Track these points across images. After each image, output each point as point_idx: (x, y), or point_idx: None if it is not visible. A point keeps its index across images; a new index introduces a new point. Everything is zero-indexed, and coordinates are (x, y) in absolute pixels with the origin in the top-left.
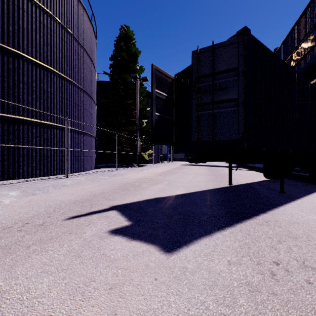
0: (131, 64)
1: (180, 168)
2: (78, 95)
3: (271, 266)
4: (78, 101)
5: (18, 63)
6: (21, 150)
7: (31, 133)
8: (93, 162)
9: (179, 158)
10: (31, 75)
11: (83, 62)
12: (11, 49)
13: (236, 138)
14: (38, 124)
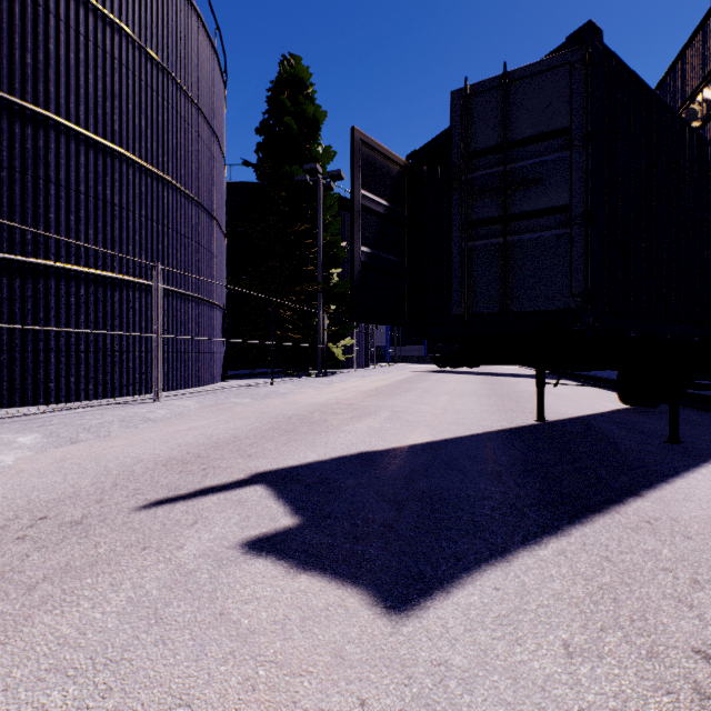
0: (305, 142)
1: (418, 378)
2: (183, 212)
3: (691, 664)
4: (184, 227)
5: (46, 140)
6: (54, 338)
7: (77, 299)
8: (218, 366)
9: (415, 356)
10: (77, 166)
11: (196, 137)
12: (29, 106)
13: (566, 307)
14: (92, 278)
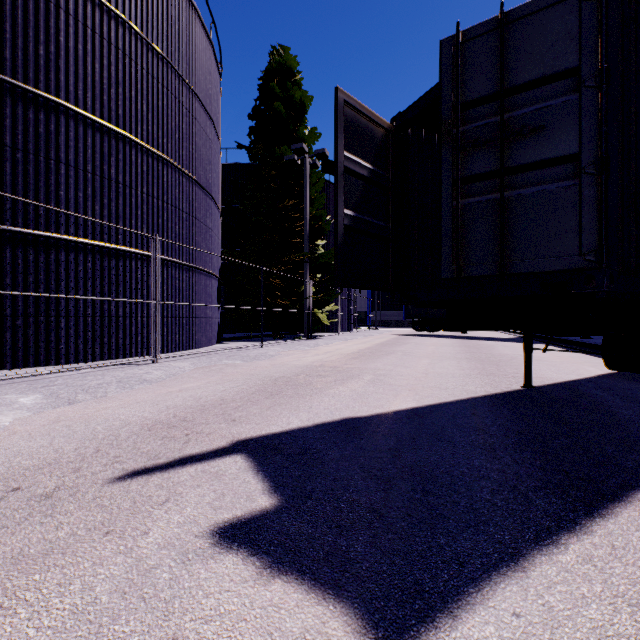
0: (293, 125)
1: (398, 342)
2: (181, 190)
3: None
4: (182, 203)
5: (57, 124)
6: (64, 304)
7: (84, 269)
8: (214, 330)
9: (394, 320)
10: (84, 147)
11: (193, 121)
12: (41, 93)
13: (574, 267)
14: (99, 249)
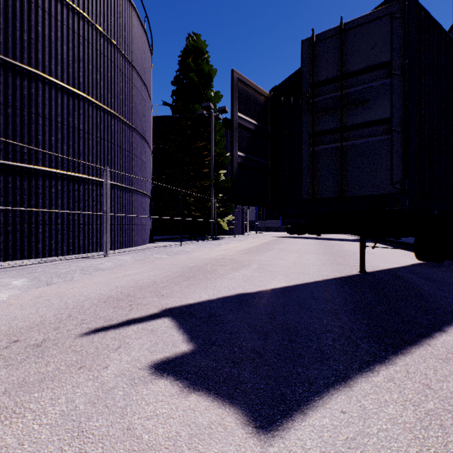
0: (203, 89)
1: (276, 241)
2: (124, 135)
3: None
4: (125, 144)
5: (36, 88)
6: (41, 215)
7: (56, 191)
8: (147, 233)
9: (274, 226)
10: (56, 105)
11: (132, 86)
12: (25, 67)
13: (387, 193)
14: (66, 177)
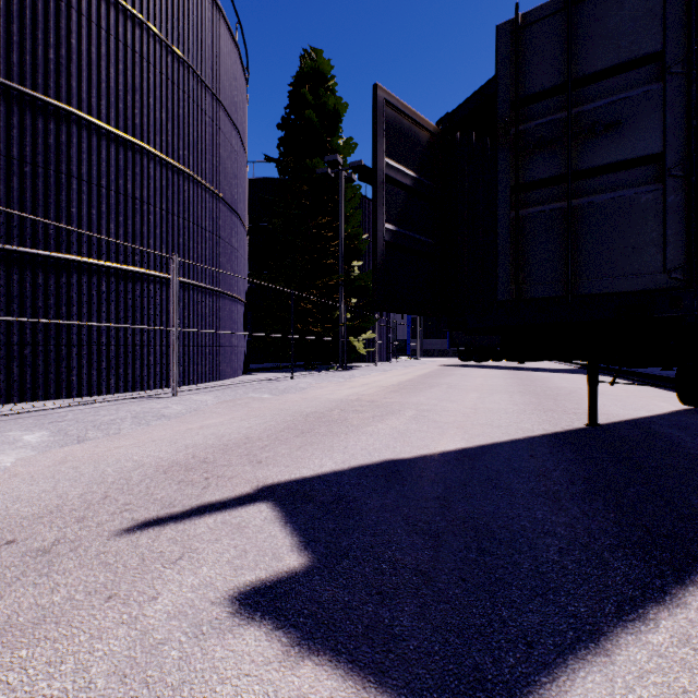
0: (326, 135)
1: (442, 373)
2: (204, 206)
3: None
4: (205, 221)
5: (68, 135)
6: (76, 332)
7: (98, 293)
8: (240, 359)
9: (437, 349)
10: (98, 160)
11: (216, 131)
12: (51, 101)
13: (657, 287)
14: (114, 272)
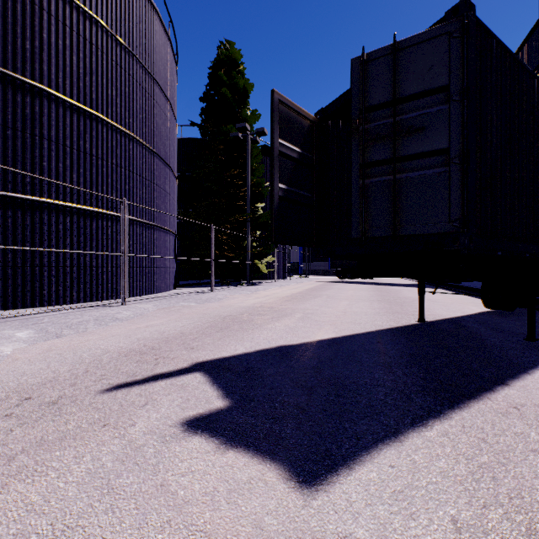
0: (237, 107)
1: (324, 287)
2: (144, 161)
3: None
4: (145, 172)
5: (41, 106)
6: (47, 256)
7: (64, 227)
8: (171, 277)
9: (321, 269)
10: (64, 126)
11: (154, 104)
12: (28, 81)
13: (445, 231)
14: (76, 211)
